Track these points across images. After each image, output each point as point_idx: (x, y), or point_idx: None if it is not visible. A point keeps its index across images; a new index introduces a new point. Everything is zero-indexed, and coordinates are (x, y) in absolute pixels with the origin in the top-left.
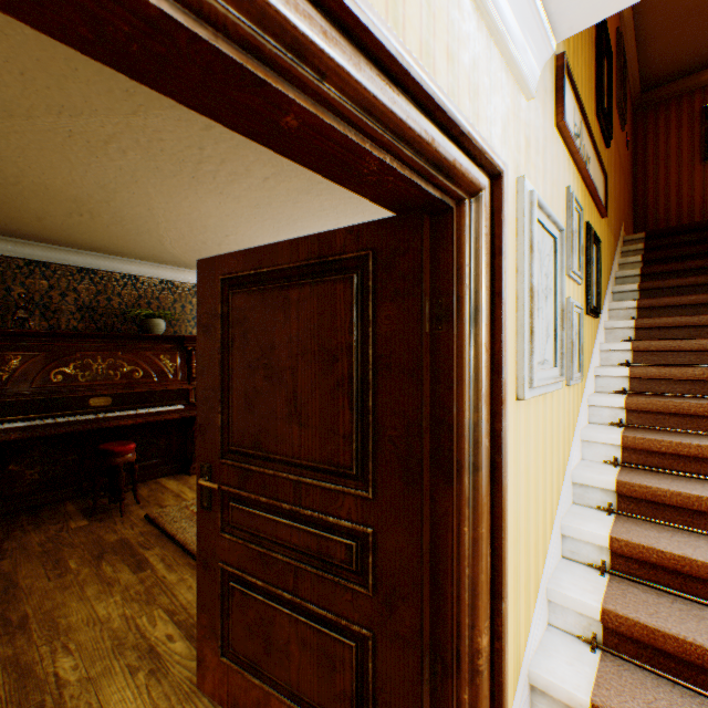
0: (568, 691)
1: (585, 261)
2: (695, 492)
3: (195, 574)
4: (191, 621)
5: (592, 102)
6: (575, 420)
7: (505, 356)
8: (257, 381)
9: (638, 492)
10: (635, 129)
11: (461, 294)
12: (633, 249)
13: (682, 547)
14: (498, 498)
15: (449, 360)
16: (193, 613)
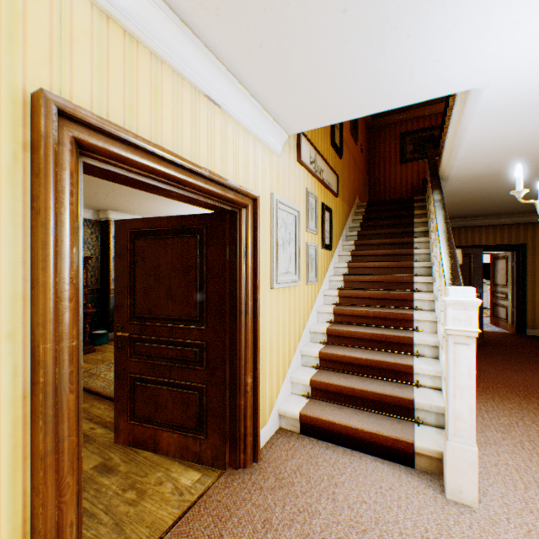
0: (292, 411)
1: (321, 222)
2: (354, 330)
3: (101, 402)
4: (104, 420)
5: (328, 138)
6: (314, 302)
7: (259, 270)
8: (150, 282)
9: (334, 332)
10: (370, 140)
11: (241, 245)
12: (360, 211)
13: (345, 352)
14: (256, 325)
15: (236, 271)
16: (104, 417)
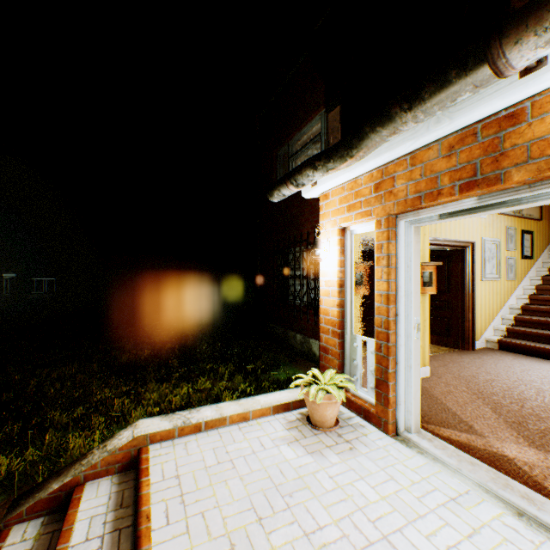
0: (492, 339)
1: (520, 242)
2: (541, 307)
3: None
4: None
5: None
6: (512, 292)
7: (474, 272)
8: None
9: (526, 308)
10: None
11: (465, 262)
12: None
13: (531, 317)
14: (472, 294)
15: (463, 272)
16: None
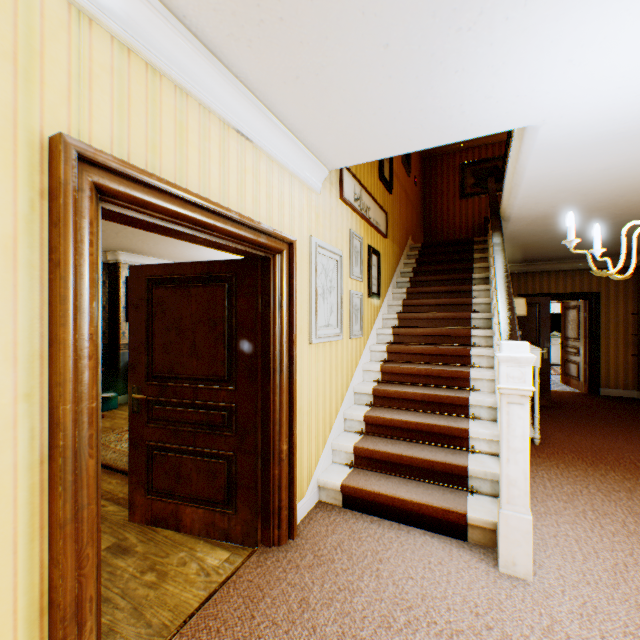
0: (333, 482)
1: (368, 267)
2: (404, 390)
3: (112, 476)
4: (117, 497)
5: (376, 171)
6: (359, 359)
7: (295, 323)
8: (172, 336)
9: (382, 393)
10: (425, 171)
11: (275, 296)
12: (413, 254)
13: (393, 415)
14: (292, 385)
15: (270, 324)
16: (116, 493)
